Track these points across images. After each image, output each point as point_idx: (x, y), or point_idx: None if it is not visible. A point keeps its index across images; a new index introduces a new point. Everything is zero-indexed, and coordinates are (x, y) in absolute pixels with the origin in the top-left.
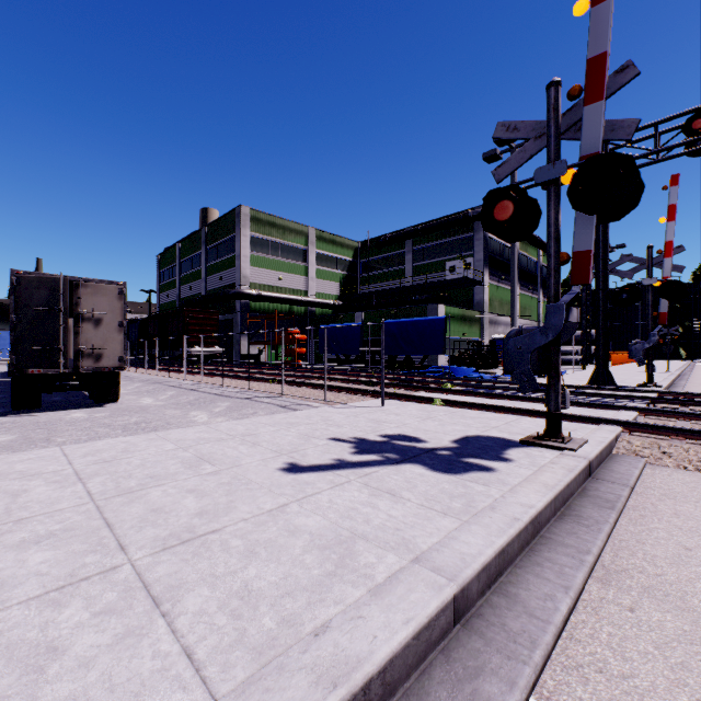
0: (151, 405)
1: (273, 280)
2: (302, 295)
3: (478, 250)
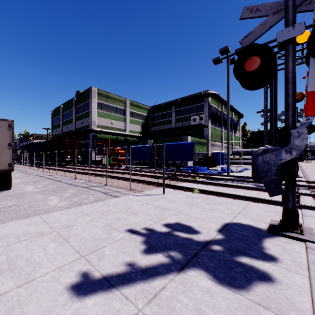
0: (29, 191)
1: (108, 124)
2: (123, 131)
3: (206, 111)
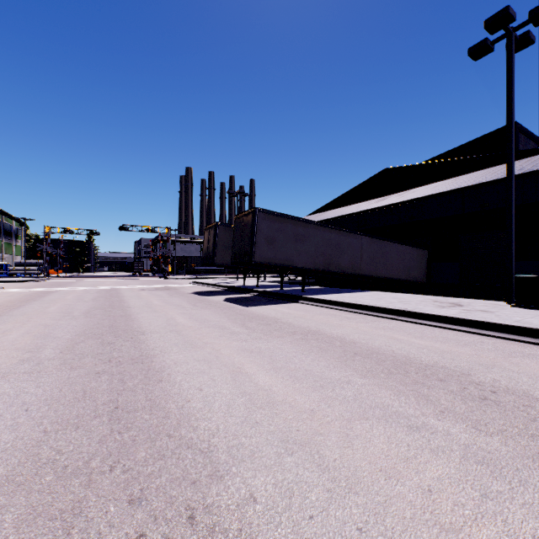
0: None
1: None
2: None
3: None
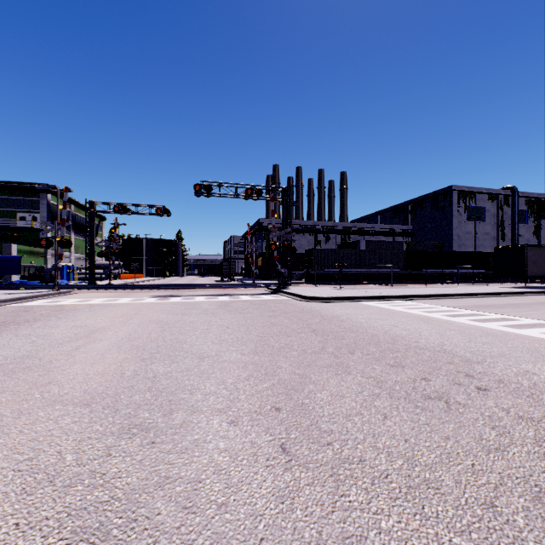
0: None
1: None
2: None
3: (43, 210)
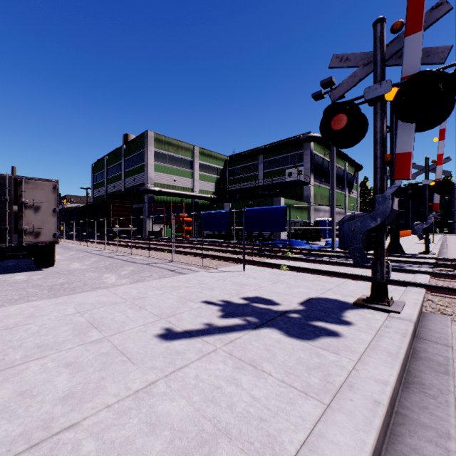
0: (77, 269)
1: (170, 181)
2: (190, 191)
3: (306, 161)
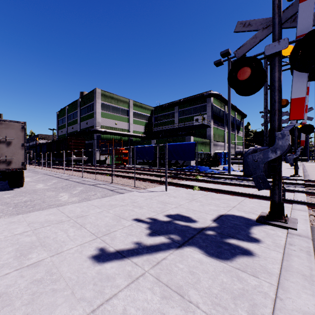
0: (40, 189)
1: (112, 124)
2: (126, 131)
3: (208, 111)
